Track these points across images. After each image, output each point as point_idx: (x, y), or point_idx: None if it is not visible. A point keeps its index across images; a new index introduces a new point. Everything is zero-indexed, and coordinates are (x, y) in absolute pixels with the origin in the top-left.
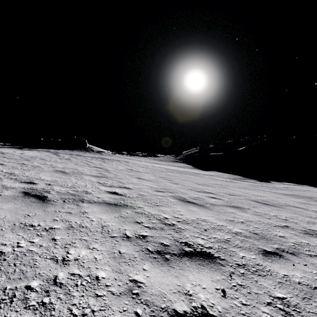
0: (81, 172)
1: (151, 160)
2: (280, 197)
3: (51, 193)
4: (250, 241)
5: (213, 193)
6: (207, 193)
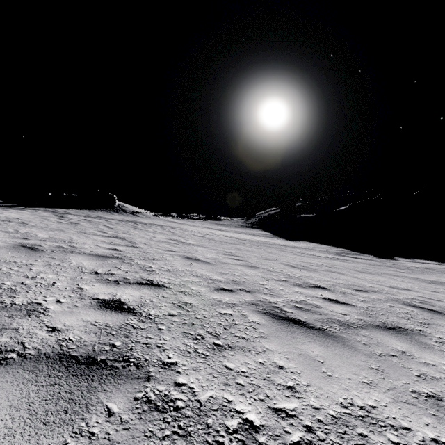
0: (76, 247)
1: (211, 224)
2: (434, 289)
3: None
4: None
5: (328, 289)
6: (316, 288)
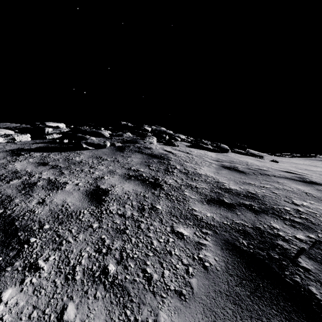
0: None
1: (307, 160)
2: None
3: None
4: None
5: None
6: None
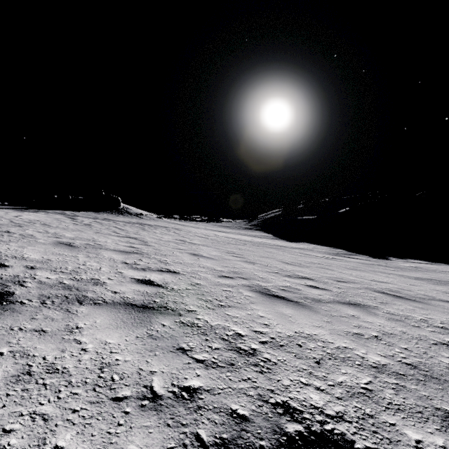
0: (101, 244)
1: (213, 226)
2: (412, 283)
3: (26, 286)
4: (411, 388)
5: (312, 279)
6: (302, 279)
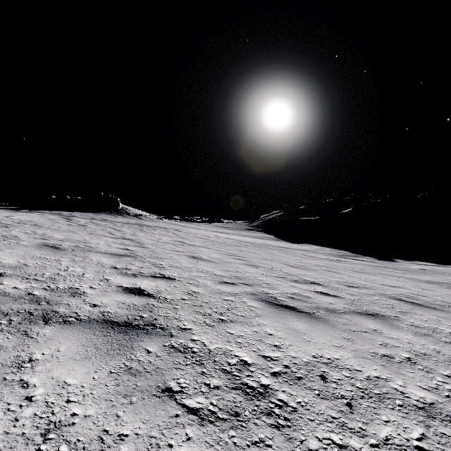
0: (92, 246)
1: (214, 227)
2: (425, 287)
3: None
4: None
5: (321, 285)
6: (310, 284)
